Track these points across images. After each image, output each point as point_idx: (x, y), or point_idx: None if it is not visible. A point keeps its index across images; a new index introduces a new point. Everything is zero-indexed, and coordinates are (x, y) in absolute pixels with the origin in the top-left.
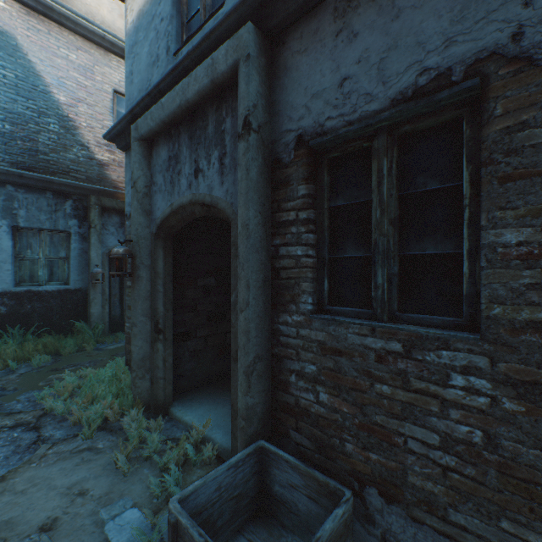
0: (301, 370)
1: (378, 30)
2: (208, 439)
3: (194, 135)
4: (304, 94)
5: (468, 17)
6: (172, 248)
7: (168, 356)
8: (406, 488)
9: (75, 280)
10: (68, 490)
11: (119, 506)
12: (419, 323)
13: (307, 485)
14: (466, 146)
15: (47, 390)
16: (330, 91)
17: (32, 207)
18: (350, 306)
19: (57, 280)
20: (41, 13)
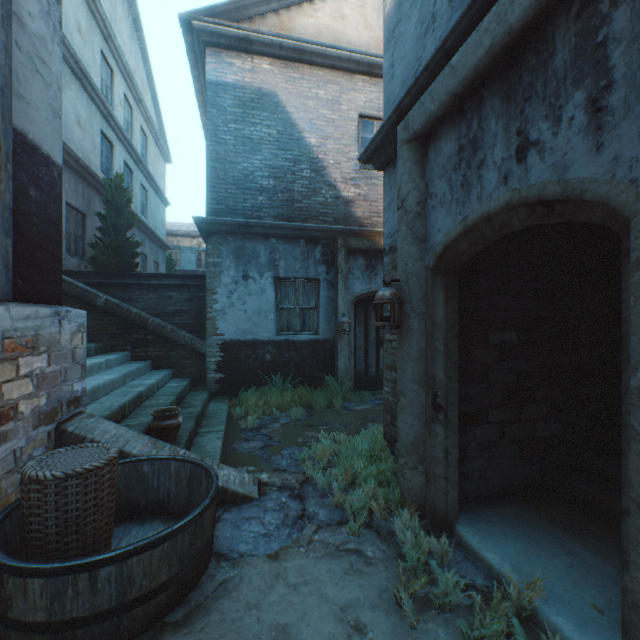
0: None
1: None
2: (543, 619)
3: (514, 89)
4: None
5: None
6: (456, 287)
7: (450, 447)
8: None
9: (323, 330)
10: (341, 613)
11: None
12: None
13: None
14: None
15: (306, 452)
16: None
17: (289, 257)
18: None
19: (308, 330)
20: (296, 61)
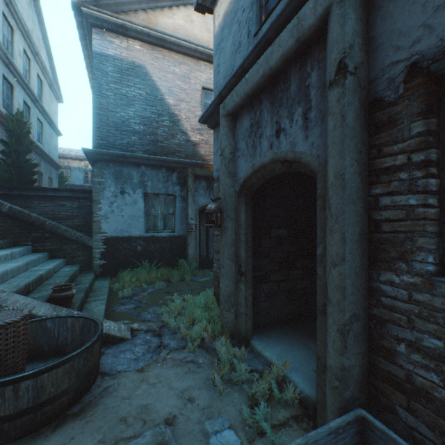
0: (415, 341)
1: None
2: (288, 380)
3: (275, 99)
4: (421, 12)
5: None
6: (251, 203)
7: (248, 296)
8: None
9: (178, 229)
10: (181, 393)
11: (219, 422)
12: None
13: None
14: None
15: (164, 308)
16: None
17: (154, 180)
18: None
19: (168, 229)
20: (159, 46)
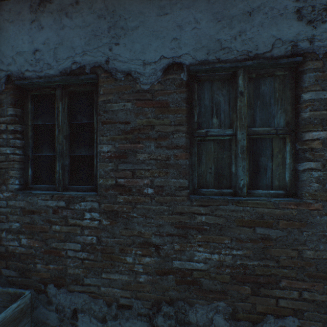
0: (9, 228)
1: (54, 31)
2: None
3: None
4: (12, 49)
5: (92, 45)
6: None
7: None
8: (67, 277)
9: None
10: None
11: None
12: (77, 190)
13: (4, 299)
14: (95, 105)
15: None
16: (28, 54)
17: None
18: (46, 184)
19: None
20: None
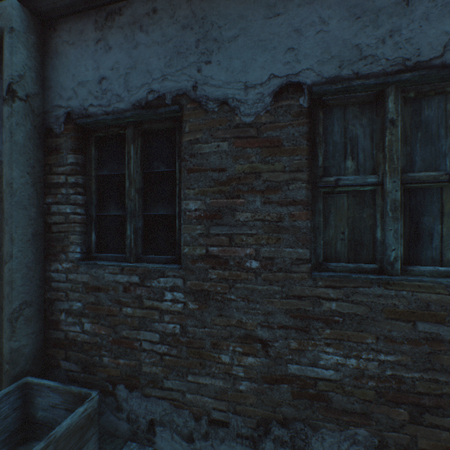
0: (70, 308)
1: (125, 51)
2: None
3: None
4: (72, 79)
5: (174, 66)
6: None
7: None
8: (141, 376)
9: None
10: None
11: None
12: (153, 262)
13: (66, 400)
14: (177, 147)
15: None
16: (93, 84)
17: None
18: (112, 252)
19: None
20: None
